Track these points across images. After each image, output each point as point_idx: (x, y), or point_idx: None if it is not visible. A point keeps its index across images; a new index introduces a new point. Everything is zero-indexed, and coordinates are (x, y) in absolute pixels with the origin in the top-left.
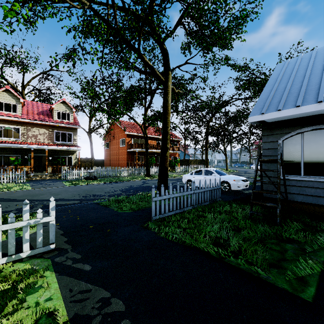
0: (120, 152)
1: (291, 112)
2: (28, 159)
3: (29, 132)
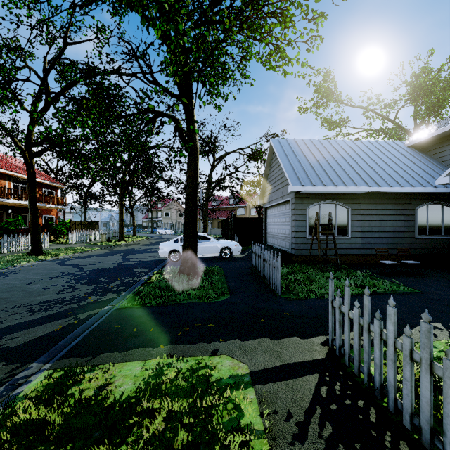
0: None
1: (322, 189)
2: None
3: None
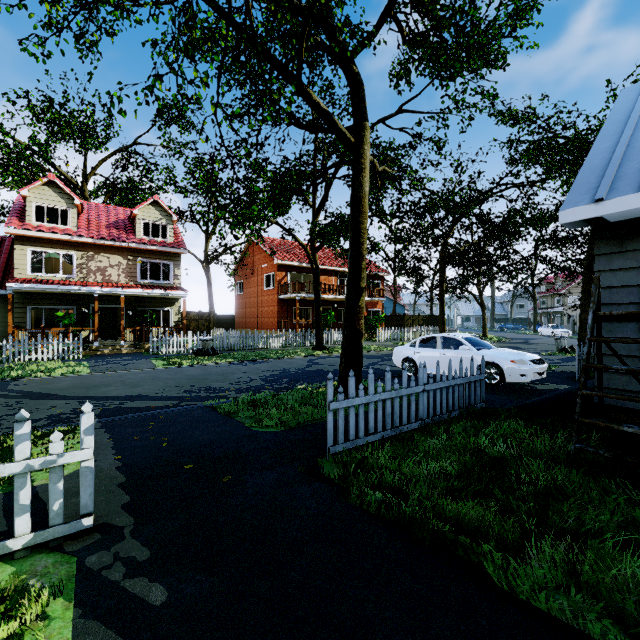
0: (264, 301)
1: None
2: (88, 314)
3: (90, 262)
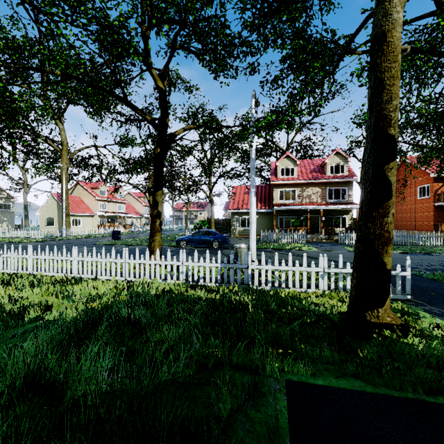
0: (417, 208)
1: None
2: (304, 220)
3: (303, 193)
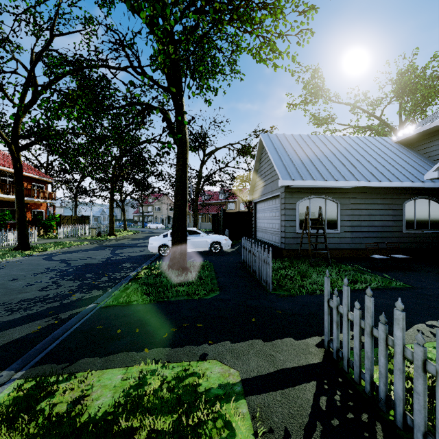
0: None
1: (312, 183)
2: None
3: None
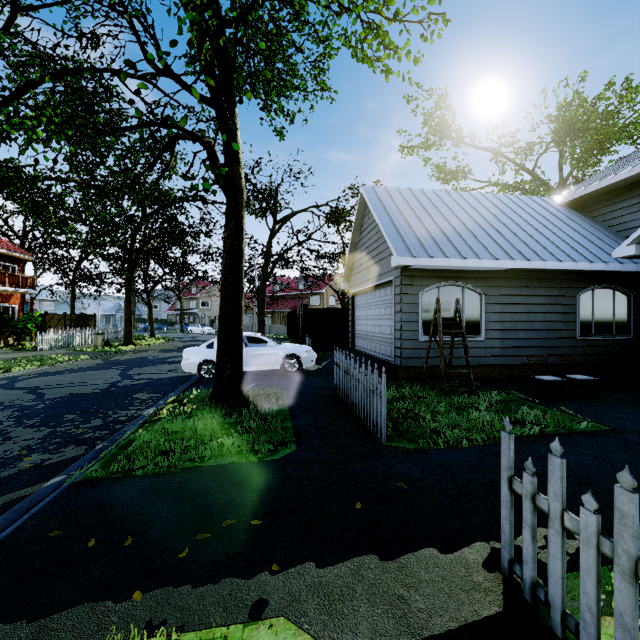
0: None
1: (443, 263)
2: None
3: None
